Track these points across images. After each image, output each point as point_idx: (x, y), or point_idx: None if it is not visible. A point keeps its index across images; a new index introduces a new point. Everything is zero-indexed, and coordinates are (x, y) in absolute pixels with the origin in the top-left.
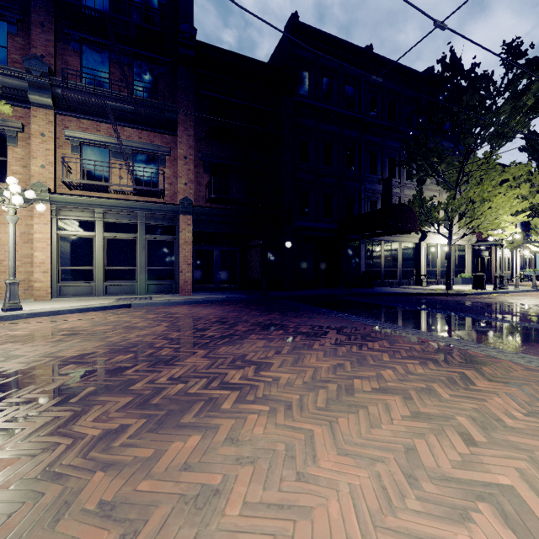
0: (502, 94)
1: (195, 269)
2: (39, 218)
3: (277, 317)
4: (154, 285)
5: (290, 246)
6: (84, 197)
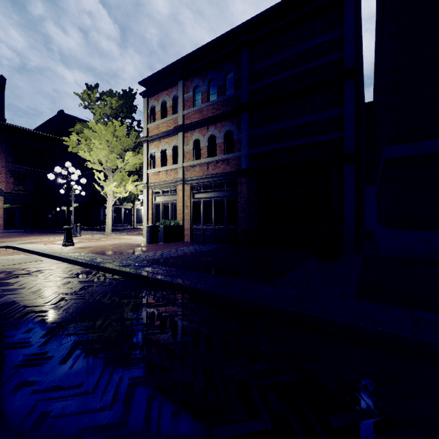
0: None
1: (5, 219)
2: None
3: (42, 233)
4: None
5: (59, 210)
6: None
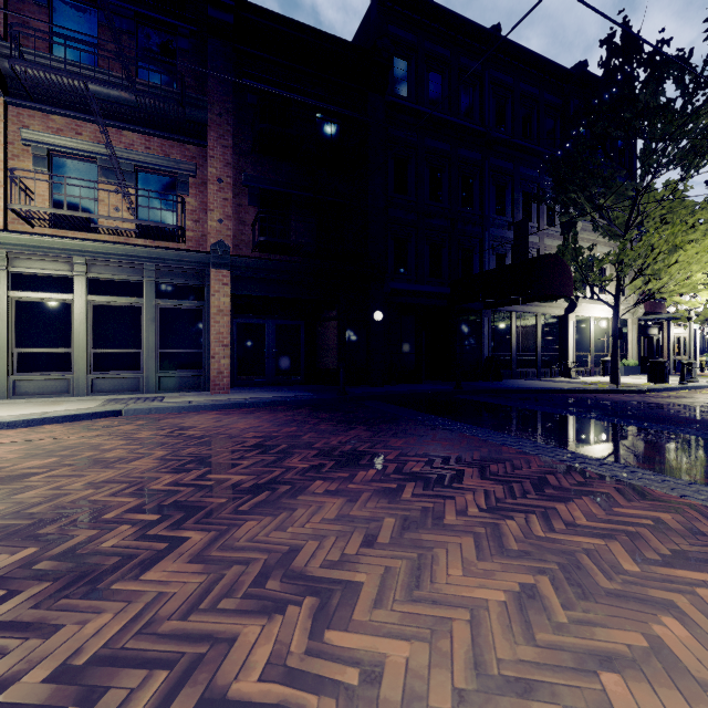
0: (703, 88)
1: (237, 352)
2: None
3: (363, 437)
4: (170, 377)
5: (380, 318)
6: (53, 237)
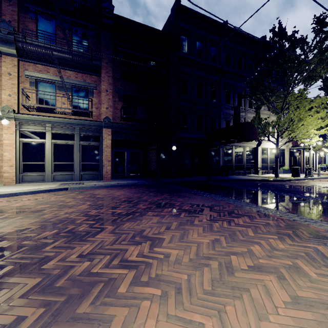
0: (312, 51)
1: (113, 164)
2: (7, 130)
3: (167, 197)
4: (86, 174)
5: (175, 149)
6: (38, 116)
